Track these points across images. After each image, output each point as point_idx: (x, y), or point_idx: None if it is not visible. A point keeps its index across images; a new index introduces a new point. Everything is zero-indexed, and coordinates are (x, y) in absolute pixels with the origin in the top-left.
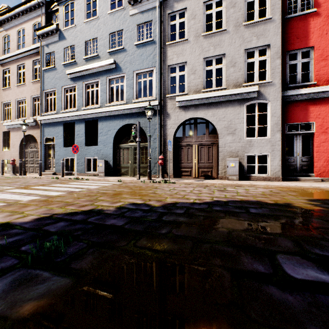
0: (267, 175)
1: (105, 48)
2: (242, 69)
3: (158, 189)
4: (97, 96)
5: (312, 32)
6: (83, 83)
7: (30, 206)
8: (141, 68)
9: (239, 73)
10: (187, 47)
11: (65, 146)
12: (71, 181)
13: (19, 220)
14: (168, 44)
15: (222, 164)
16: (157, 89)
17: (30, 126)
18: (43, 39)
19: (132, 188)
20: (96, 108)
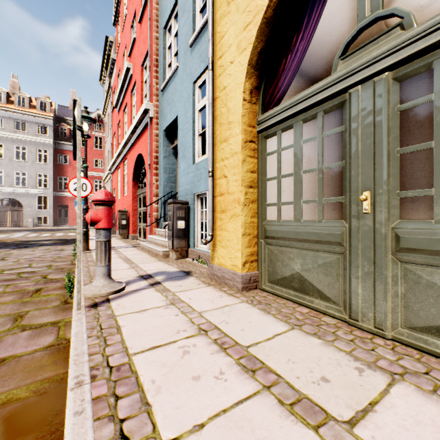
0: (47, 224)
1: None
2: (36, 181)
3: None
4: None
5: (68, 172)
6: None
7: None
8: None
9: (34, 182)
10: (4, 163)
11: None
12: None
13: None
14: None
15: (26, 220)
16: None
17: None
18: None
19: None
20: None
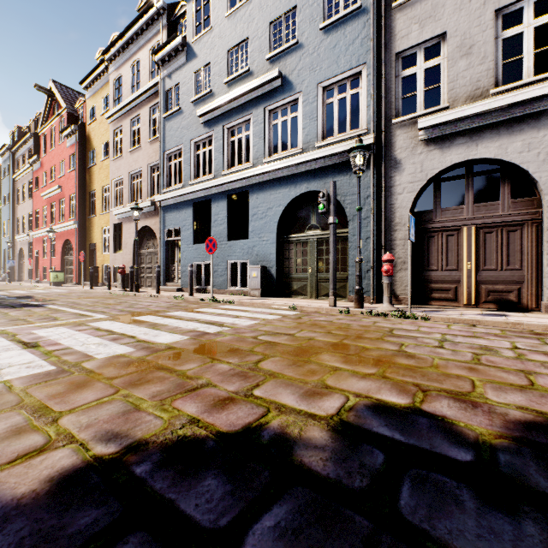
0: None
1: (262, 52)
2: None
3: (403, 340)
4: (247, 156)
5: None
6: (223, 127)
7: (93, 384)
8: (334, 74)
9: None
10: None
11: (196, 243)
12: (203, 306)
13: (5, 480)
14: (398, 6)
15: None
16: (371, 109)
17: (147, 213)
18: (164, 67)
19: (332, 330)
20: (246, 170)
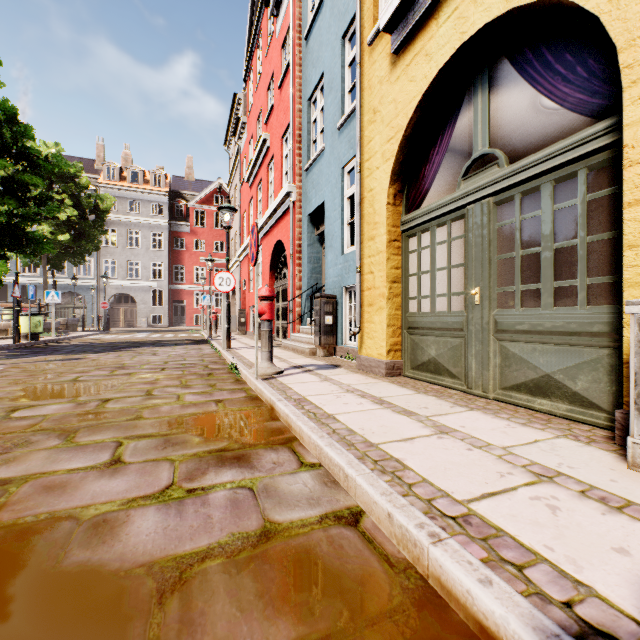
0: (162, 325)
1: None
2: (150, 271)
3: None
4: None
5: (185, 259)
6: None
7: None
8: None
9: (149, 273)
10: (117, 251)
11: None
12: None
13: None
14: (104, 246)
15: (139, 319)
16: (96, 273)
17: None
18: None
19: None
20: (35, 277)
